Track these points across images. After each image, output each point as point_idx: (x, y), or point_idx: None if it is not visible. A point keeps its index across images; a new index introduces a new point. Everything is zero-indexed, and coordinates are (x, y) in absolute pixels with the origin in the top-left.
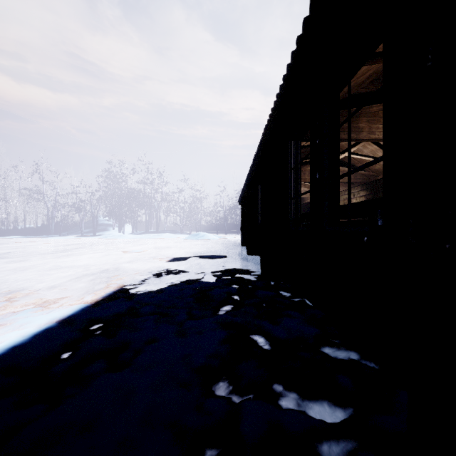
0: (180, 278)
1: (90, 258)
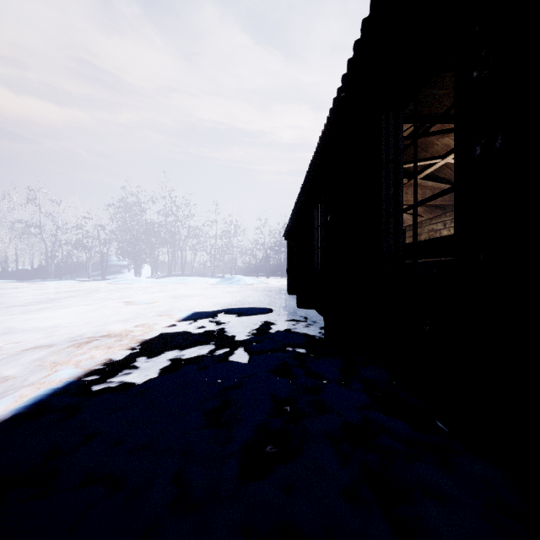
0: (191, 355)
1: (72, 314)
